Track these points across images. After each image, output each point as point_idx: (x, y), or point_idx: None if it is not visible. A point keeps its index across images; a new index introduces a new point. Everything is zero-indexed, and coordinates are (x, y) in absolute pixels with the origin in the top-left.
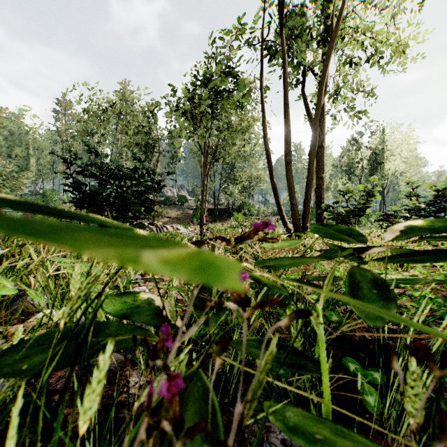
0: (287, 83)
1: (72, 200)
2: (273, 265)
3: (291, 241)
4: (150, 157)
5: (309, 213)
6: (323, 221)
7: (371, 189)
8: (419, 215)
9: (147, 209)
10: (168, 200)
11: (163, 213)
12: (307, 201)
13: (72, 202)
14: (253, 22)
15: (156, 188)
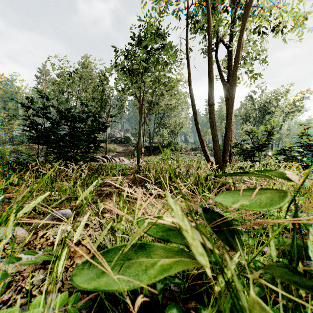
0: (210, 36)
1: (31, 138)
2: None
3: (266, 191)
4: (103, 109)
5: (228, 148)
6: (231, 155)
7: (272, 130)
8: (309, 150)
9: (95, 146)
10: (117, 140)
11: (113, 149)
12: (227, 138)
13: (32, 139)
14: None
15: (102, 129)
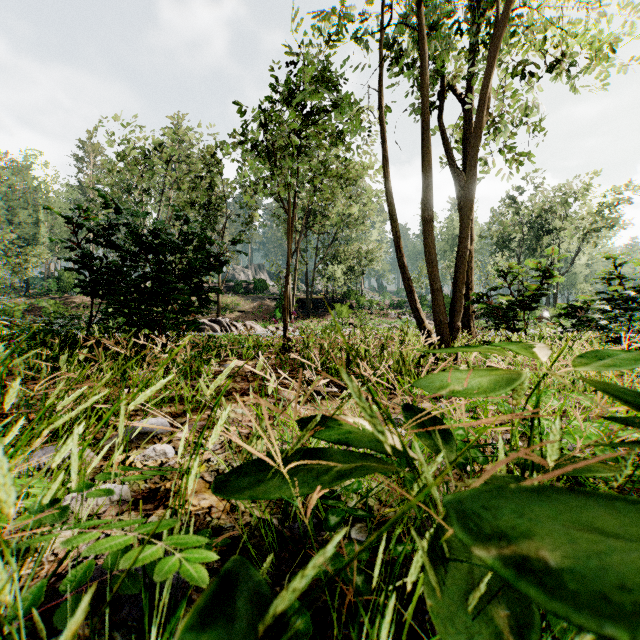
0: (425, 89)
1: (76, 284)
2: (578, 571)
3: (491, 373)
4: (213, 223)
5: (461, 304)
6: (470, 317)
7: (550, 268)
8: (625, 308)
9: (200, 299)
10: (240, 287)
11: (233, 305)
12: (458, 285)
13: (78, 286)
14: (367, 1)
15: (214, 266)
